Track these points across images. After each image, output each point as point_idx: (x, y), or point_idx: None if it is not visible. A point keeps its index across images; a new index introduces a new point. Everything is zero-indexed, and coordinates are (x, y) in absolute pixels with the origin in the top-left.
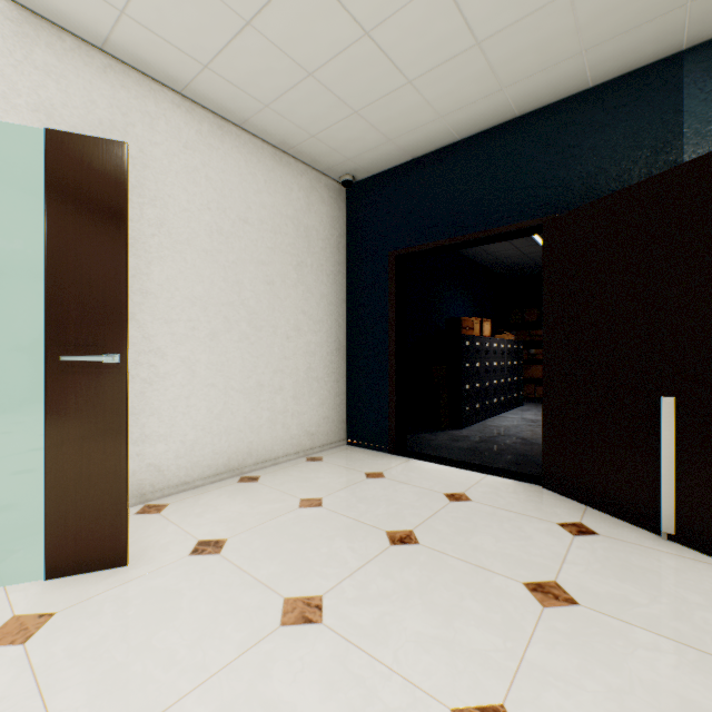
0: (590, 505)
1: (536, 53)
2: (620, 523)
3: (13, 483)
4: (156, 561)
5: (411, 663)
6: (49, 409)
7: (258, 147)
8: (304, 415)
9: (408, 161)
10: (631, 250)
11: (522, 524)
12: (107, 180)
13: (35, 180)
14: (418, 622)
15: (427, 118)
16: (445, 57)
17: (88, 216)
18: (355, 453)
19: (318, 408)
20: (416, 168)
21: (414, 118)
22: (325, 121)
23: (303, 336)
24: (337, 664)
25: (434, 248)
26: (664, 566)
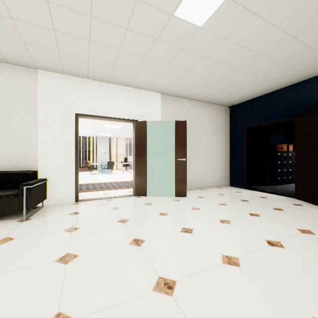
0: (307, 202)
1: (287, 77)
2: (314, 205)
3: (163, 182)
4: (191, 197)
5: (242, 210)
6: (175, 168)
7: (204, 104)
8: (216, 176)
9: (250, 99)
10: (317, 129)
11: (280, 202)
12: (183, 127)
13: (166, 126)
14: (245, 207)
15: (255, 91)
16: (258, 82)
17: (181, 134)
18: (232, 188)
19: (221, 174)
20: (253, 101)
21: (251, 92)
22: (224, 96)
23: (216, 153)
24: (229, 208)
25: (259, 126)
26: (316, 211)
